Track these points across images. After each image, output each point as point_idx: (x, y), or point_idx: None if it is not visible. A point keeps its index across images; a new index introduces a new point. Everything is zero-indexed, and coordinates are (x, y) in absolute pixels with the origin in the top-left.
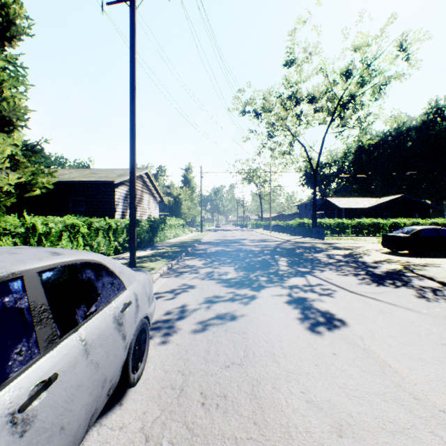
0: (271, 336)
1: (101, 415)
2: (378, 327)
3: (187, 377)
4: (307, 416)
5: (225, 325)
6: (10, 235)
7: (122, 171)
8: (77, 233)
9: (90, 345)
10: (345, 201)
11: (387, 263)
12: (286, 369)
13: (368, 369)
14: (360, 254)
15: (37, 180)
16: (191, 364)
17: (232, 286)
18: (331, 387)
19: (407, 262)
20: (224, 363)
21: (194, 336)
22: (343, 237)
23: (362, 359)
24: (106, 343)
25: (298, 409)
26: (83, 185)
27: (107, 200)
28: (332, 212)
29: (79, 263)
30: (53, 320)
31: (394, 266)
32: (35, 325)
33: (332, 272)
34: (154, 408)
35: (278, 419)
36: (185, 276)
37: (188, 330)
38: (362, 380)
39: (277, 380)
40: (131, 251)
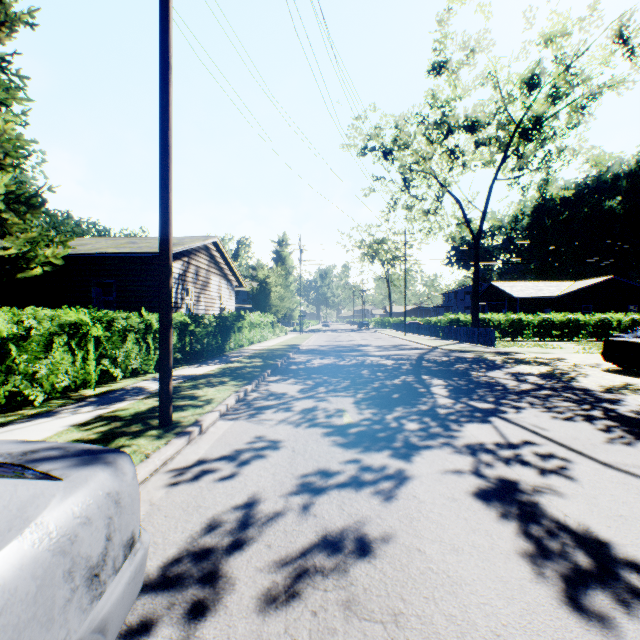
0: None
1: None
2: None
3: None
4: None
5: (343, 578)
6: None
7: (177, 239)
8: (85, 338)
9: None
10: (520, 287)
11: (632, 393)
12: None
13: None
14: (570, 374)
15: (35, 252)
16: None
17: (353, 443)
18: None
19: None
20: None
21: (259, 629)
22: (522, 343)
23: None
24: None
25: None
26: (112, 259)
27: (150, 283)
28: (498, 304)
29: None
30: None
31: None
32: None
33: (540, 413)
34: None
35: None
36: (264, 417)
37: (247, 600)
38: None
39: None
40: (161, 372)
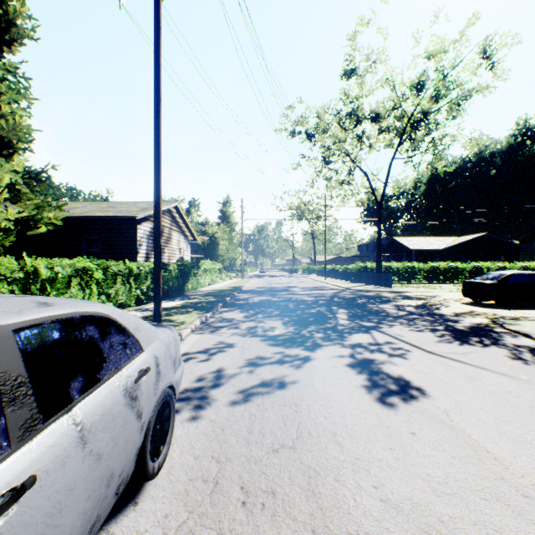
0: (331, 410)
1: (108, 519)
2: (466, 397)
3: (223, 465)
4: (383, 521)
5: (272, 394)
6: (5, 281)
7: (147, 204)
8: (90, 279)
9: (89, 430)
10: (415, 241)
11: (471, 316)
12: (352, 455)
13: (459, 455)
14: (436, 305)
15: (42, 215)
16: (229, 448)
17: (280, 344)
18: (412, 480)
19: (495, 315)
20: (271, 446)
21: (232, 409)
22: (413, 285)
23: (450, 441)
24: (112, 425)
25: (371, 511)
26: (98, 220)
27: (128, 239)
28: (399, 255)
29: (77, 316)
30: (33, 398)
31: (480, 320)
32: (5, 406)
33: (404, 327)
34: (179, 509)
35: (344, 526)
36: (221, 332)
37: (225, 402)
38: (452, 469)
39: (341, 469)
40: (155, 301)
